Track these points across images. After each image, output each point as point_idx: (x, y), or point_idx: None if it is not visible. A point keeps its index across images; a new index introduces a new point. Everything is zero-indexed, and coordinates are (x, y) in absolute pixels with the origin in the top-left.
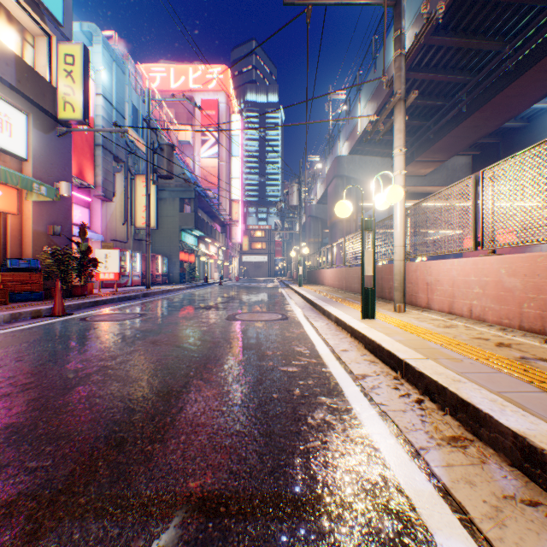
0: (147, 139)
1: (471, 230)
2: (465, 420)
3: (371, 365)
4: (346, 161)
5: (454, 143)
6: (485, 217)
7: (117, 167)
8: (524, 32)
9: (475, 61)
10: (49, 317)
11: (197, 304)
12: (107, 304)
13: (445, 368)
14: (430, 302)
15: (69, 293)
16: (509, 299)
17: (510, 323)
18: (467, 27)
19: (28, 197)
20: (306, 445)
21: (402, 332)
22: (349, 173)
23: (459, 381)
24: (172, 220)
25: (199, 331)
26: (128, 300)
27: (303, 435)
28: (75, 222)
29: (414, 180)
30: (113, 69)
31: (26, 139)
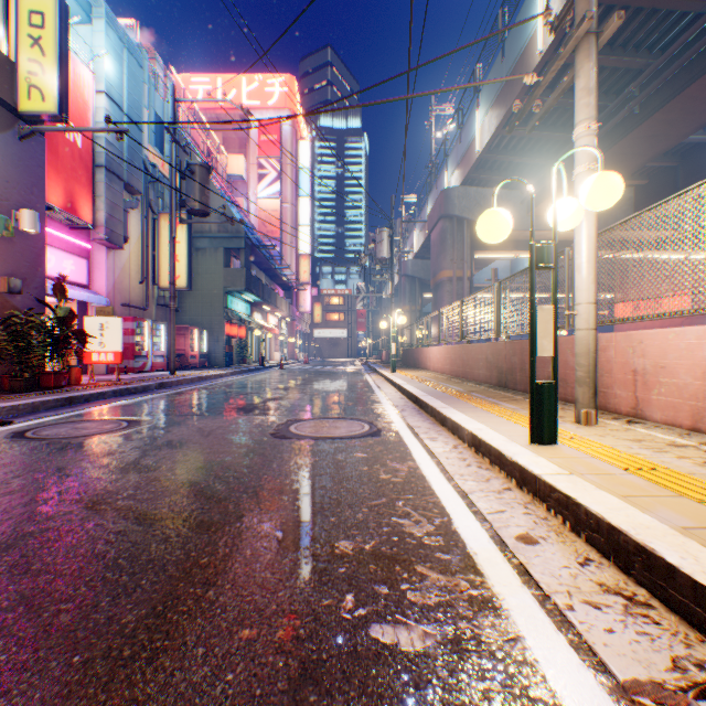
0: (171, 158)
1: None
2: None
3: (640, 620)
4: (457, 195)
5: (617, 164)
6: None
7: (131, 201)
8: None
9: (659, 34)
10: None
11: (235, 402)
12: (91, 402)
13: None
14: (642, 405)
15: (33, 384)
16: None
17: None
18: None
19: None
20: None
21: (658, 493)
22: (461, 213)
23: None
24: (213, 279)
25: (210, 466)
26: (132, 394)
27: None
28: None
29: None
30: (123, 58)
31: None
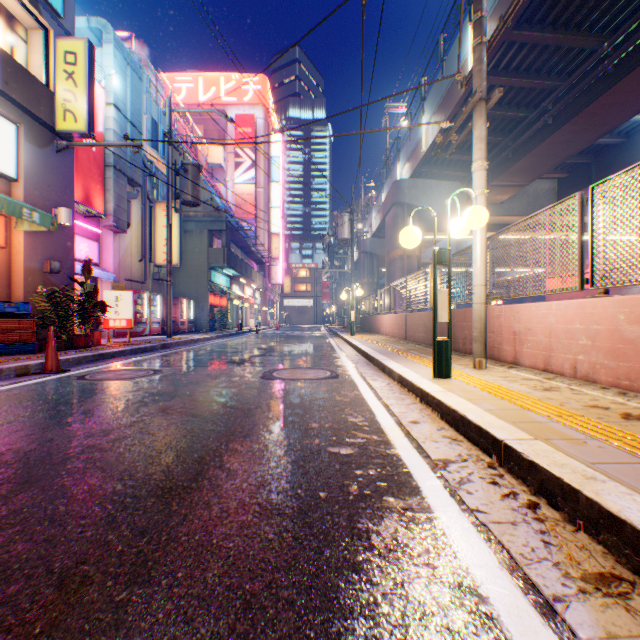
0: (168, 158)
1: (576, 264)
2: (616, 547)
3: (453, 444)
4: (407, 185)
5: (537, 163)
6: (595, 247)
7: (132, 193)
8: (627, 25)
9: (565, 63)
10: (39, 375)
11: (227, 358)
12: (116, 358)
13: (567, 456)
14: (518, 356)
15: (70, 344)
16: (631, 354)
17: (632, 385)
18: (557, 20)
19: (18, 225)
20: (372, 591)
21: (490, 398)
22: (410, 201)
23: (594, 479)
24: (199, 257)
25: (225, 393)
26: (143, 352)
27: (367, 570)
28: (81, 258)
29: (488, 209)
30: (127, 74)
31: (16, 155)
